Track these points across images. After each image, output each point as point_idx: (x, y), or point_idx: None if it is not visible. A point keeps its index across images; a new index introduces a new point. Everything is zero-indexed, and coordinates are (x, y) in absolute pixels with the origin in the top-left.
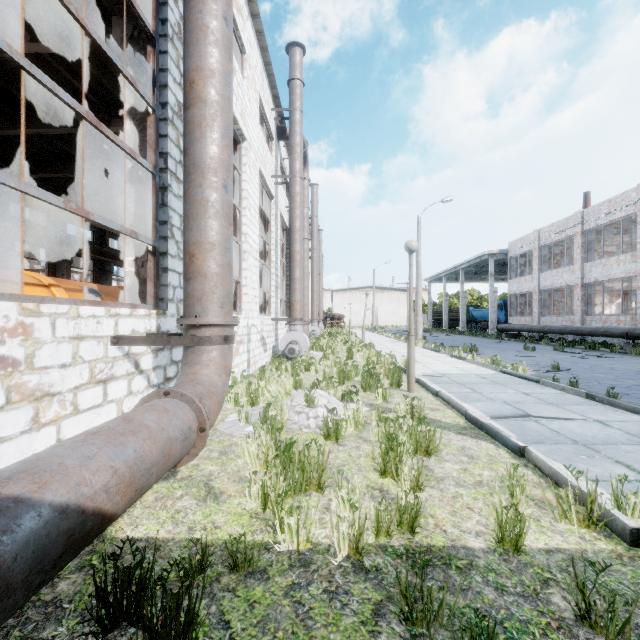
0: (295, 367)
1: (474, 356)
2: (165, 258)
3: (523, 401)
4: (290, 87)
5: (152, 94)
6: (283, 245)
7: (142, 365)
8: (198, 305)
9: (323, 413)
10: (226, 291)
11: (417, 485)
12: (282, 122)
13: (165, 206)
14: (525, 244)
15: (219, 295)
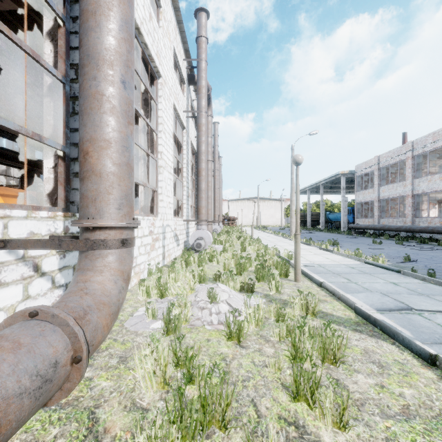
0: (201, 259)
1: (338, 249)
2: (76, 163)
3: (396, 291)
4: (197, 43)
5: (62, 7)
6: (193, 165)
7: (44, 267)
8: (92, 206)
9: (225, 314)
10: (124, 192)
11: (341, 422)
12: (192, 71)
13: (76, 114)
14: (368, 166)
15: (116, 196)
